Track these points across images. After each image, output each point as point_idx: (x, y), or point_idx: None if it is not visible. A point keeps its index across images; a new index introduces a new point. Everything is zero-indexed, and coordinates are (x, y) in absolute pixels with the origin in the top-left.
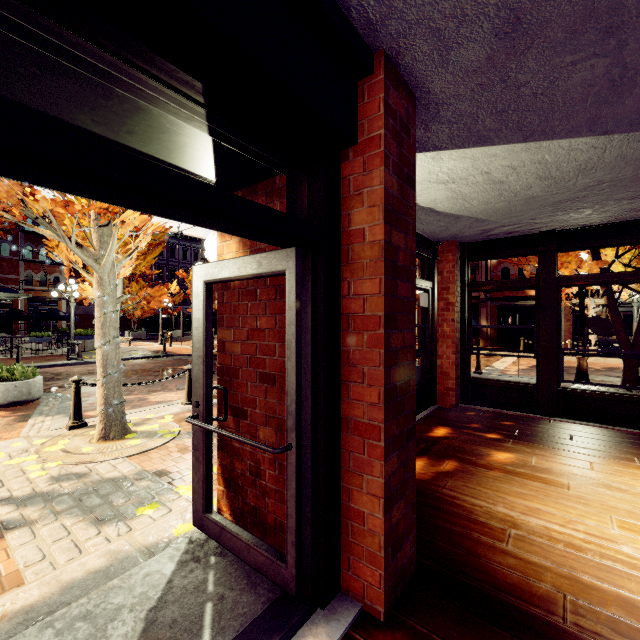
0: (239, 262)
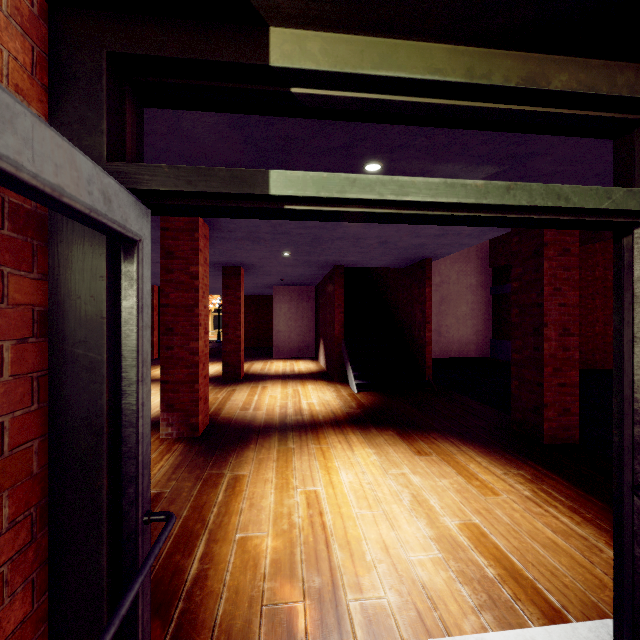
0: (60, 149)
